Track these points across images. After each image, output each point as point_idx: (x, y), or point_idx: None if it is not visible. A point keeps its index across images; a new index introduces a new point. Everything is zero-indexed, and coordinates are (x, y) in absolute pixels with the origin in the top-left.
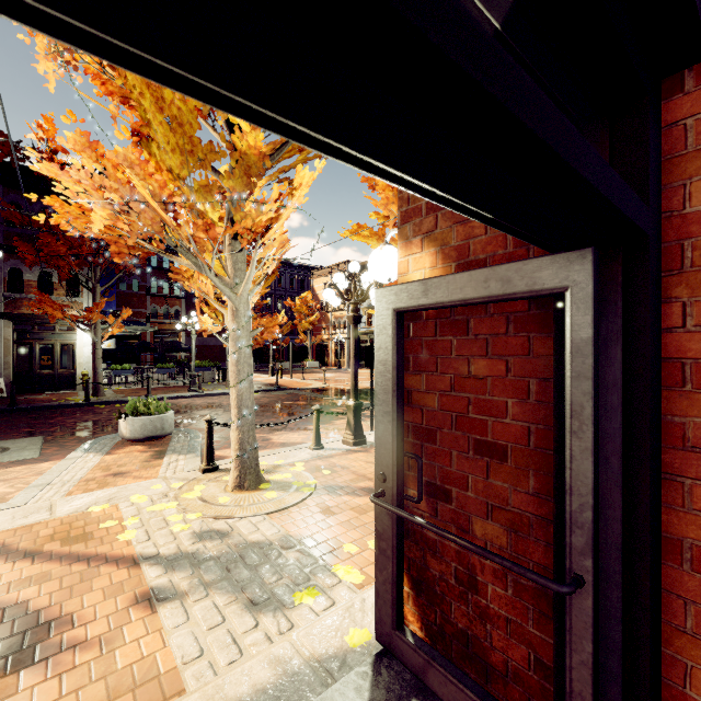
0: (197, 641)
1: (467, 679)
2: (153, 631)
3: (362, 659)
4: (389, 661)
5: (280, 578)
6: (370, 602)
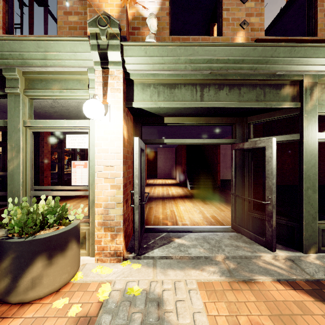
0: (190, 297)
1: (140, 231)
2: (212, 323)
3: (142, 262)
4: (139, 253)
5: (134, 313)
6: (117, 274)
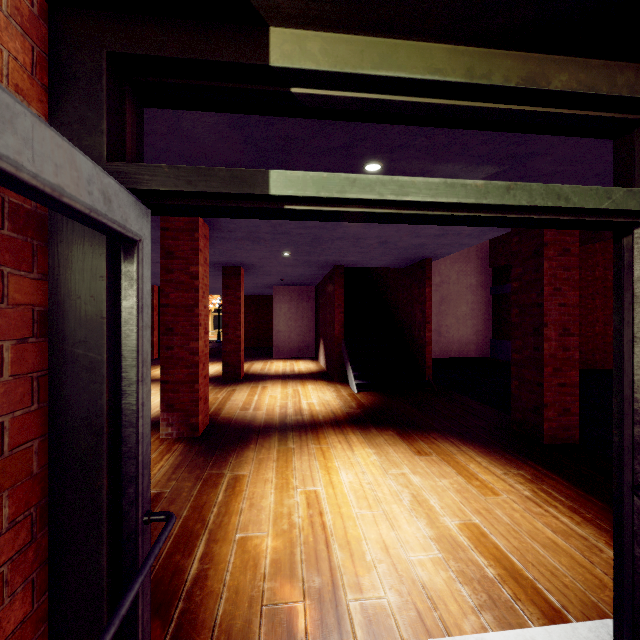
0: None
1: None
2: None
3: None
4: None
5: None
6: None
